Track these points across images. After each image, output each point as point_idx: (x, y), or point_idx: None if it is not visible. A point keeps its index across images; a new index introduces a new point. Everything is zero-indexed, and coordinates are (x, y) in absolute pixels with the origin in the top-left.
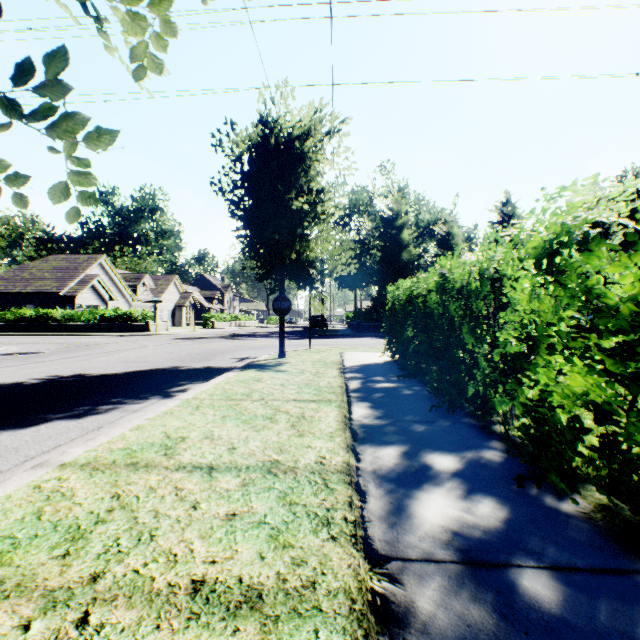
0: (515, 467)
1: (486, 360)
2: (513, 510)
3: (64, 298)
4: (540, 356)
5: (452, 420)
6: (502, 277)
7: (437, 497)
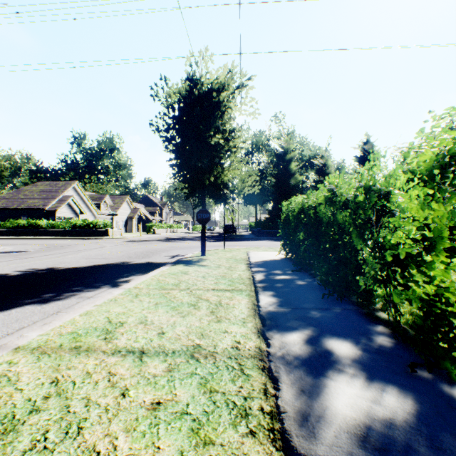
0: (405, 353)
1: (374, 259)
2: (417, 400)
3: (48, 212)
4: (435, 257)
5: (341, 307)
6: (379, 192)
7: (343, 385)
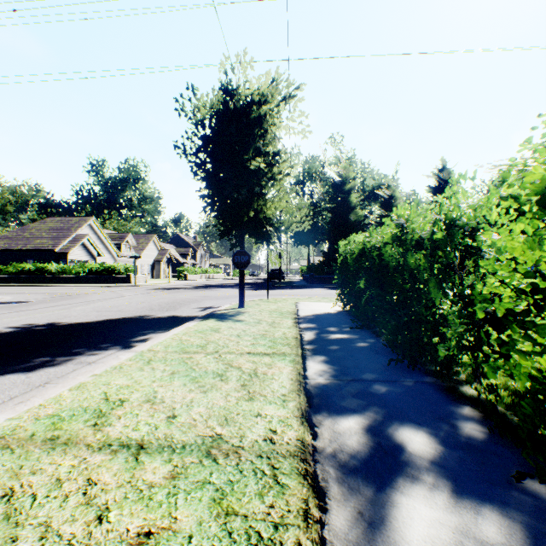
0: (505, 450)
1: (459, 317)
2: (529, 531)
3: (58, 254)
4: None
5: (414, 379)
6: (463, 228)
7: (419, 503)
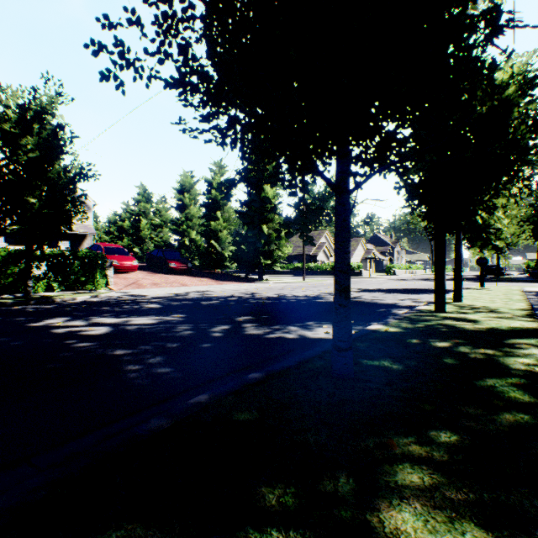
0: None
1: None
2: None
3: (310, 257)
4: None
5: None
6: None
7: None
